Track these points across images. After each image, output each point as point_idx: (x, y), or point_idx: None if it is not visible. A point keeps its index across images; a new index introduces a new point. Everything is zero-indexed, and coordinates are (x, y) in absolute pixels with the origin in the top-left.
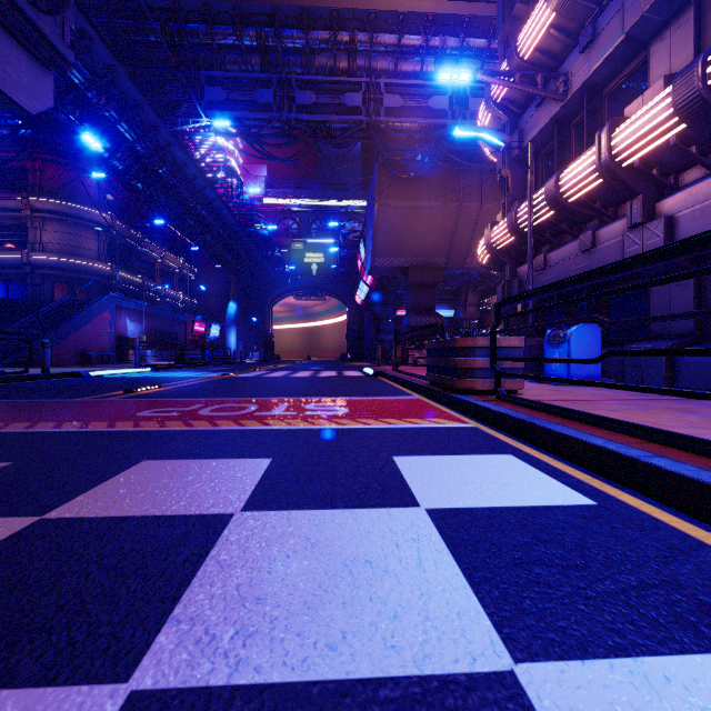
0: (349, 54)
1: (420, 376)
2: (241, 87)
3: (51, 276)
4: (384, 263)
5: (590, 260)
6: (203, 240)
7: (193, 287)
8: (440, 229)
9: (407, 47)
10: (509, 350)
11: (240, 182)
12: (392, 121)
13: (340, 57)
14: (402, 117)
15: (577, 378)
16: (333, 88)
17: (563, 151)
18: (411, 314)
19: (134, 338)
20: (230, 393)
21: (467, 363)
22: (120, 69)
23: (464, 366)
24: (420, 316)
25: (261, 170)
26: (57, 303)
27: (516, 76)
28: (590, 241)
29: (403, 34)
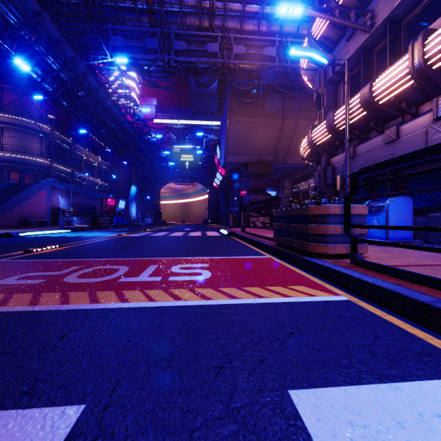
0: (210, 17)
1: (264, 237)
2: (136, 37)
3: (8, 166)
4: (233, 160)
5: (394, 149)
6: (112, 144)
7: (108, 176)
8: (270, 137)
9: (249, 12)
10: (357, 217)
11: (136, 104)
12: (239, 63)
13: (204, 18)
14: (245, 60)
15: (393, 239)
16: (199, 39)
17: (366, 73)
18: (250, 194)
19: (64, 209)
20: (113, 253)
21: (319, 229)
22: (45, 15)
23: (317, 231)
24: (256, 194)
25: (153, 101)
26: (9, 185)
27: (335, 12)
28: (395, 134)
29: (246, 4)
